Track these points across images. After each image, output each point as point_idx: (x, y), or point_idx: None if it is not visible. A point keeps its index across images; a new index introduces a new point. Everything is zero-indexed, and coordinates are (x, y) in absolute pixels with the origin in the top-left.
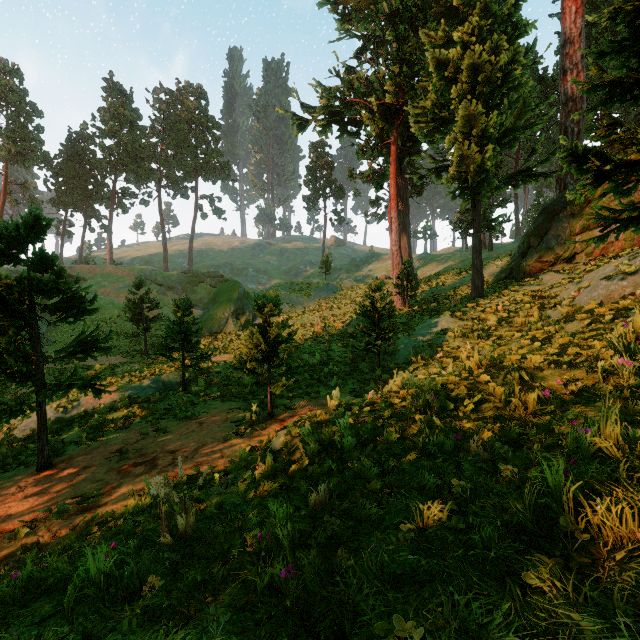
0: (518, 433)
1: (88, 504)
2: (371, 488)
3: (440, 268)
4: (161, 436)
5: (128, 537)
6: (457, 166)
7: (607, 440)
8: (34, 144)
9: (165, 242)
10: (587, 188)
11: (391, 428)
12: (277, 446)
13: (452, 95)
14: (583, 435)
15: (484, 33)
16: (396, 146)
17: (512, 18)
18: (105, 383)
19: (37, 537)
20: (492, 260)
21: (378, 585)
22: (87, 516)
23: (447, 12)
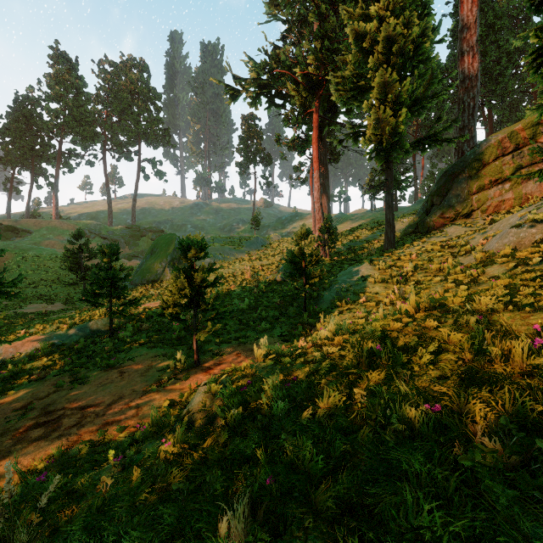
0: (536, 409)
1: None
2: (318, 506)
3: (354, 225)
4: (76, 388)
5: None
6: (373, 129)
7: None
8: None
9: (110, 200)
10: None
11: (331, 387)
12: (195, 405)
13: (369, 64)
14: None
15: (397, 10)
16: (318, 114)
17: None
18: (32, 330)
19: None
20: (398, 218)
21: None
22: None
23: None
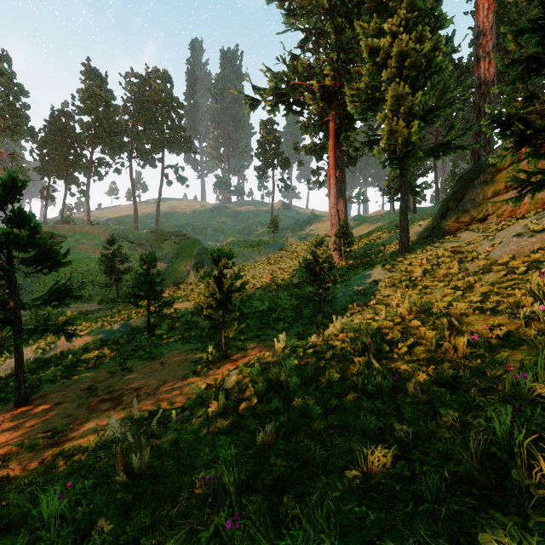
0: (452, 375)
1: (57, 438)
2: (315, 428)
3: (371, 228)
4: (127, 375)
5: (88, 473)
6: (387, 139)
7: (544, 385)
8: (21, 120)
9: (135, 205)
10: (510, 151)
11: (332, 369)
12: (229, 384)
13: (383, 78)
14: (522, 381)
15: (410, 25)
16: (334, 123)
17: (434, 12)
18: (80, 327)
19: (8, 470)
20: (416, 221)
21: (325, 540)
22: (56, 450)
23: (378, 7)
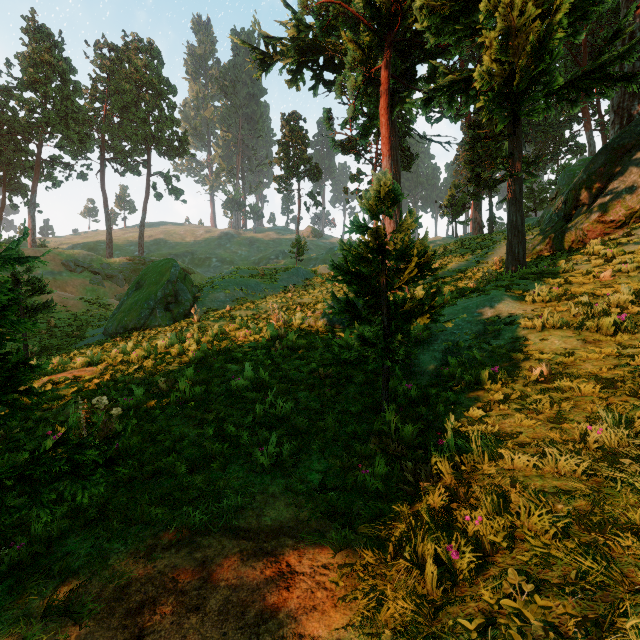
0: None
1: None
2: None
3: None
4: None
5: None
6: (499, 50)
7: None
8: None
9: (109, 224)
10: None
11: None
12: None
13: None
14: None
15: None
16: (388, 71)
17: None
18: None
19: None
20: (501, 239)
21: None
22: None
23: None
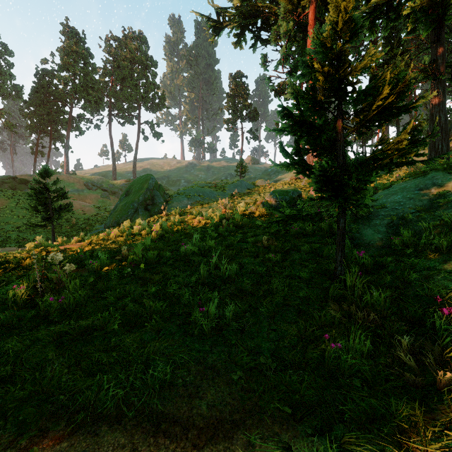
0: None
1: None
2: None
3: None
4: None
5: None
6: None
7: None
8: (5, 76)
9: (114, 158)
10: None
11: None
12: None
13: None
14: None
15: None
16: (315, 14)
17: None
18: None
19: None
20: None
21: None
22: None
23: None
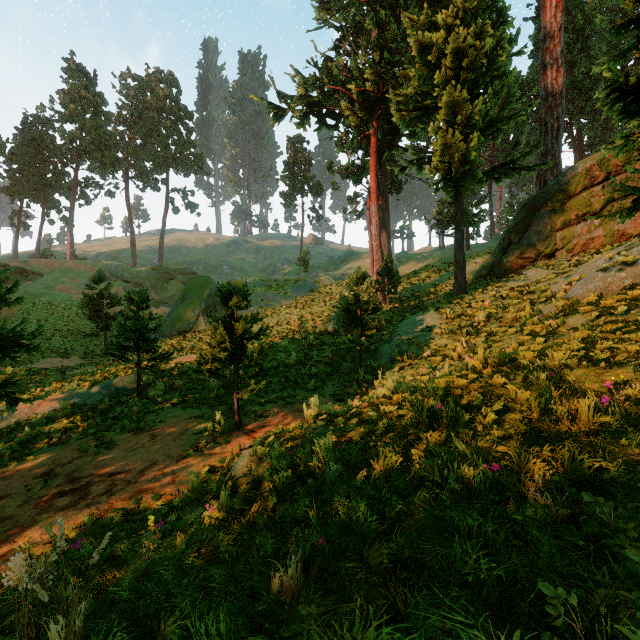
0: (593, 467)
1: None
2: (371, 562)
3: (419, 266)
4: (103, 453)
5: None
6: (441, 156)
7: None
8: None
9: (133, 236)
10: None
11: (388, 448)
12: (239, 470)
13: (436, 81)
14: None
15: (468, 17)
16: (376, 137)
17: (497, 3)
18: (49, 388)
19: None
20: (471, 258)
21: None
22: None
23: None
